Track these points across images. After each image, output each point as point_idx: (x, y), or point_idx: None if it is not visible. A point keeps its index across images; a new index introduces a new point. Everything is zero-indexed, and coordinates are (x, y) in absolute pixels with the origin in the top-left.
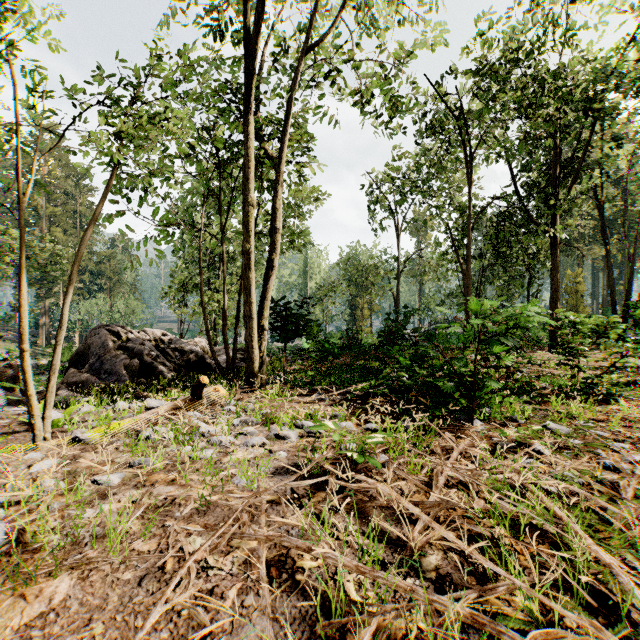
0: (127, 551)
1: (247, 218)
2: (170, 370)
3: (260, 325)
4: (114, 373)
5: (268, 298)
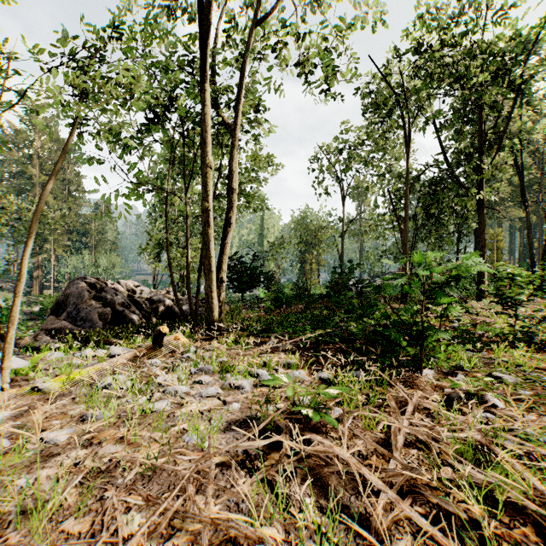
0: (54, 534)
1: (207, 179)
2: (139, 318)
3: (219, 277)
4: (89, 320)
5: (226, 253)
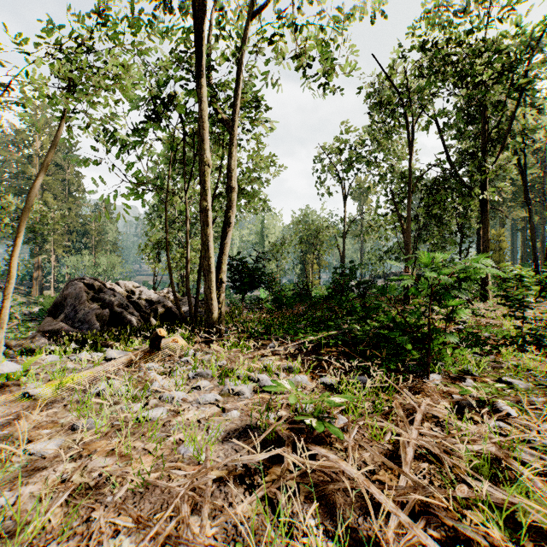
0: None
1: (206, 178)
2: (138, 319)
3: (219, 278)
4: (87, 322)
5: (226, 253)
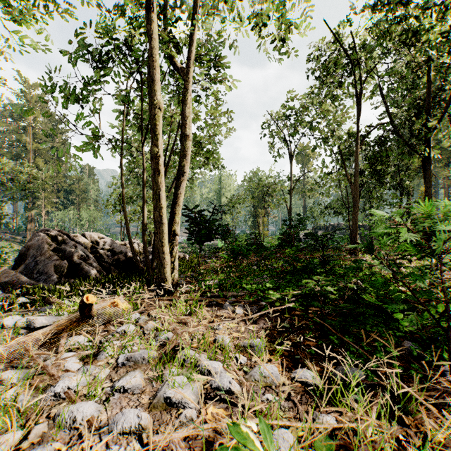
0: None
1: (157, 121)
2: (97, 270)
3: (172, 230)
4: (45, 273)
5: (180, 204)
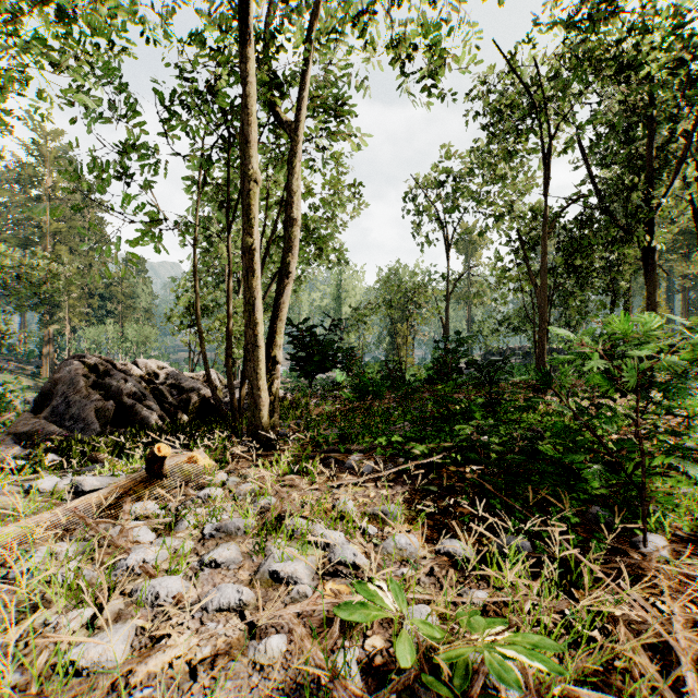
0: None
1: (250, 200)
2: (158, 415)
3: (271, 356)
4: (81, 420)
5: (282, 318)
